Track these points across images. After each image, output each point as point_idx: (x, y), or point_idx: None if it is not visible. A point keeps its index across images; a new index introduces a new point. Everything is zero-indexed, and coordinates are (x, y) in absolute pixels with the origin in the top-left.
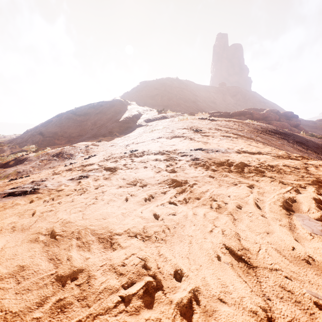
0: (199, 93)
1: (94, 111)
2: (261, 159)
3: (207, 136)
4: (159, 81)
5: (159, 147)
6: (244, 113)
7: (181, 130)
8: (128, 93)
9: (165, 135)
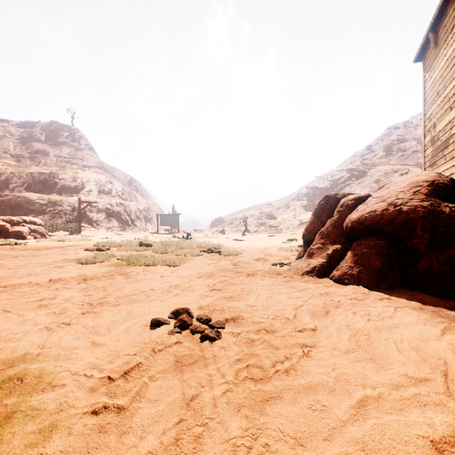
0: None
1: (335, 180)
2: None
3: None
4: (415, 121)
5: None
6: None
7: None
8: (370, 147)
9: None
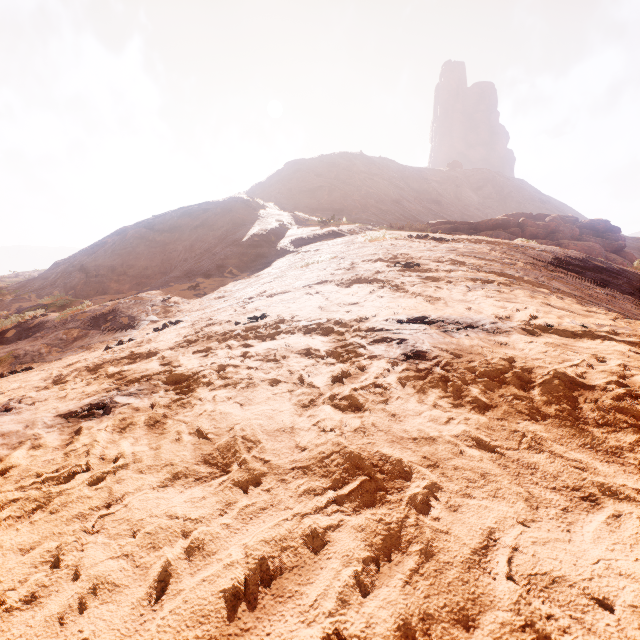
0: (407, 183)
1: (190, 222)
2: (610, 358)
3: (433, 279)
4: (324, 160)
5: (320, 310)
6: (505, 225)
7: (371, 264)
8: (262, 186)
9: (335, 275)
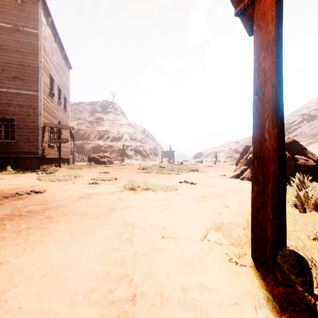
0: None
1: (289, 123)
2: None
3: None
4: None
5: None
6: None
7: None
8: None
9: None
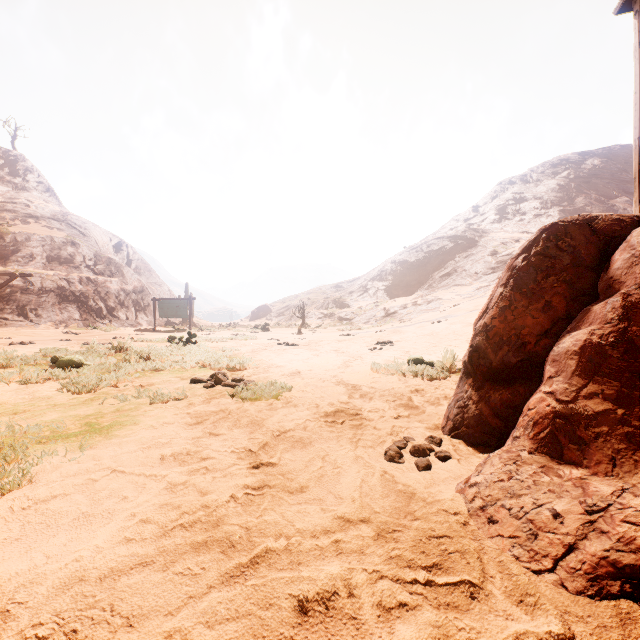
0: None
1: (434, 252)
2: None
3: None
4: (536, 174)
5: None
6: None
7: None
8: (477, 208)
9: None
